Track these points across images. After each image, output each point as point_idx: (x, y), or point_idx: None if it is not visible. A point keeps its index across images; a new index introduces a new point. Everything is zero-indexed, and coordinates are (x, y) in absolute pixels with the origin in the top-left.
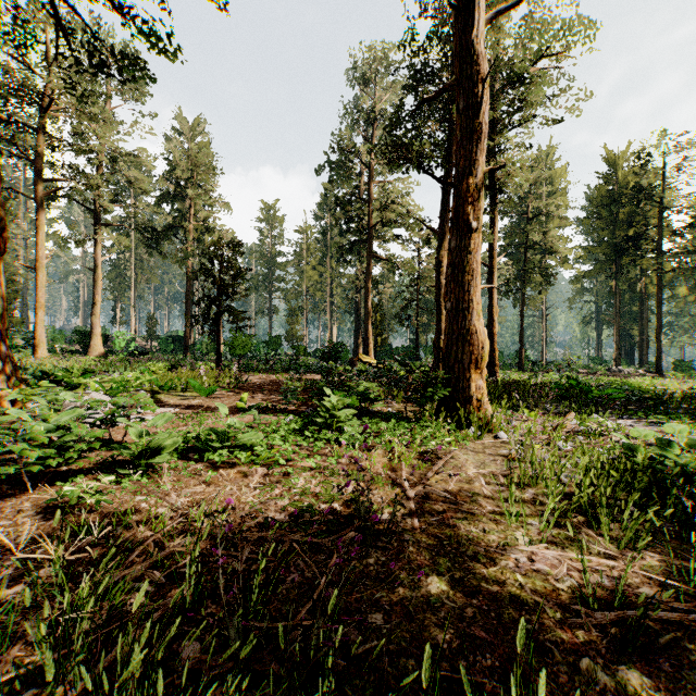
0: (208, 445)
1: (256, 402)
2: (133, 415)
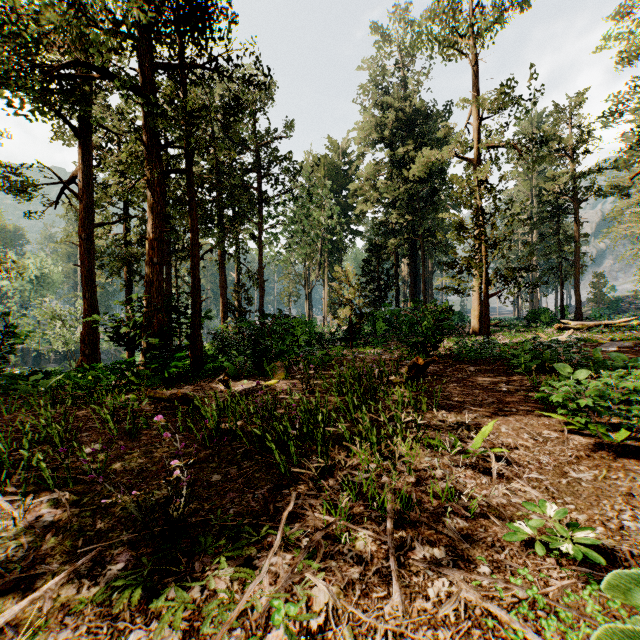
0: None
1: None
2: None
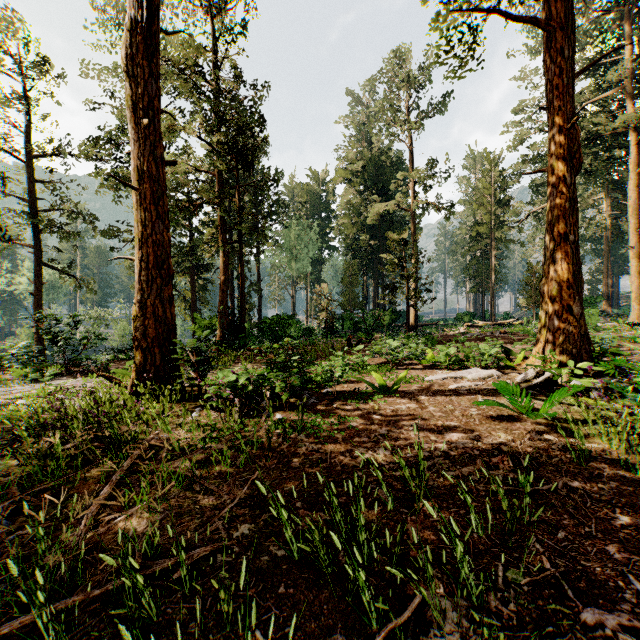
0: (350, 367)
1: (405, 409)
2: (447, 375)
